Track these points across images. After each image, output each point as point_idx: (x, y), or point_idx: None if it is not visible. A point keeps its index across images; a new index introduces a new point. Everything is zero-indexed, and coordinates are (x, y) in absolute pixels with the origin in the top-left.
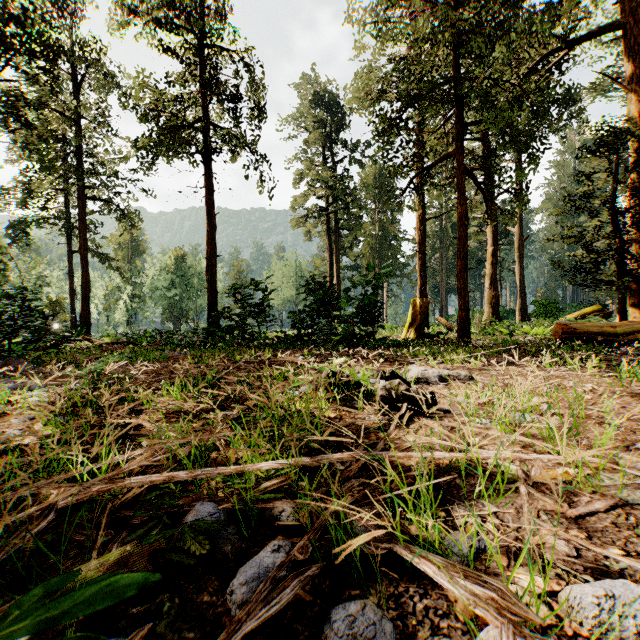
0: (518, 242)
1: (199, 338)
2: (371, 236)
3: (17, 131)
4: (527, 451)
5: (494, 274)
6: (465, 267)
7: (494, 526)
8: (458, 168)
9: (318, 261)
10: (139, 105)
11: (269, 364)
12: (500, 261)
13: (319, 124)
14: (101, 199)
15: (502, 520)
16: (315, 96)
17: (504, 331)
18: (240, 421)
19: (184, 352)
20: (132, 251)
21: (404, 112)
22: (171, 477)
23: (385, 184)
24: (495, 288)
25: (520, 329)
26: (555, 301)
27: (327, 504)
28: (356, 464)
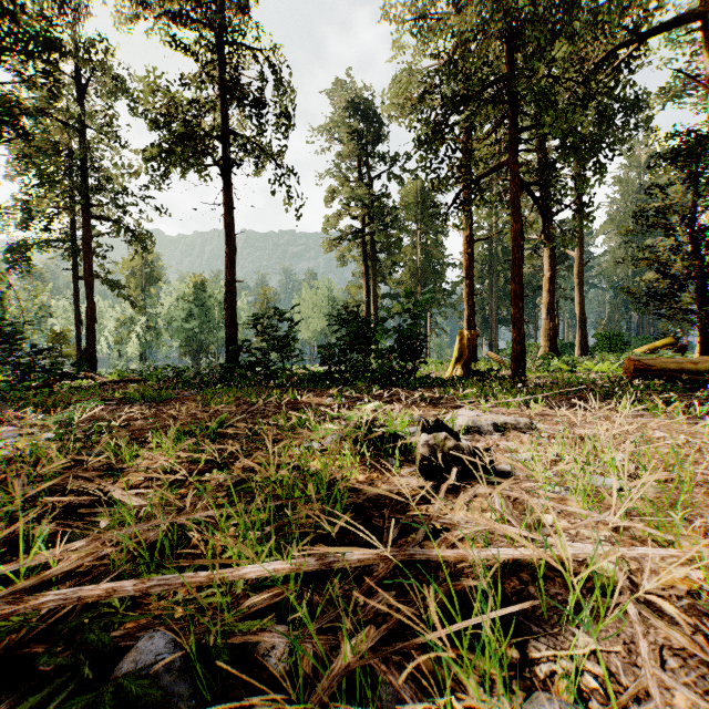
0: (578, 267)
1: (214, 376)
2: (412, 261)
3: (14, 142)
4: (622, 537)
5: (551, 303)
6: (520, 294)
7: (597, 681)
8: (512, 180)
9: (353, 289)
10: (147, 110)
11: (292, 407)
12: (557, 289)
13: (354, 135)
14: (108, 219)
15: (608, 668)
16: (349, 104)
17: (564, 367)
18: (239, 488)
19: (197, 392)
20: (146, 278)
21: (450, 116)
22: (111, 591)
23: (428, 199)
24: (552, 319)
25: (582, 365)
26: (620, 333)
27: (339, 638)
28: (385, 566)
